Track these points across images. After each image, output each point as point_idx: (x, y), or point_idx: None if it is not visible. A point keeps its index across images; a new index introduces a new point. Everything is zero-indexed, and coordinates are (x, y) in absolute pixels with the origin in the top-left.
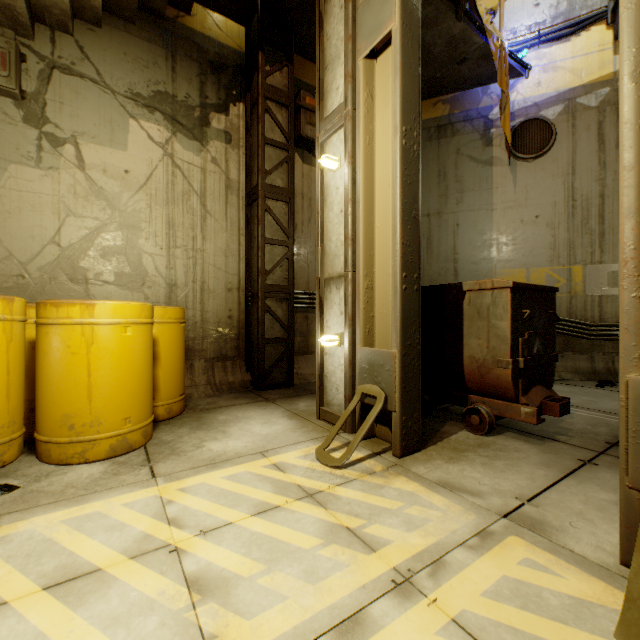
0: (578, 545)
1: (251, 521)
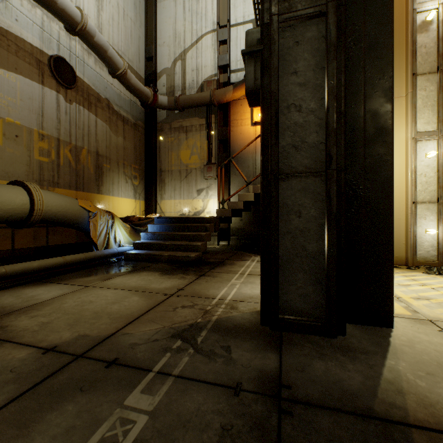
0: (397, 319)
1: (438, 292)
